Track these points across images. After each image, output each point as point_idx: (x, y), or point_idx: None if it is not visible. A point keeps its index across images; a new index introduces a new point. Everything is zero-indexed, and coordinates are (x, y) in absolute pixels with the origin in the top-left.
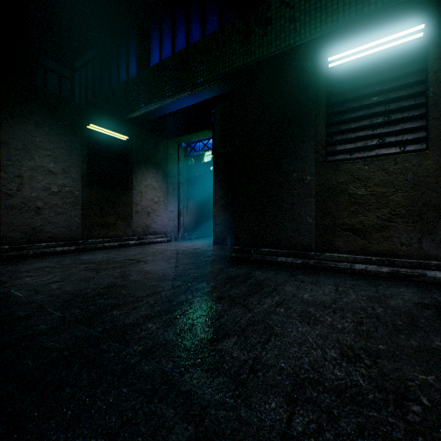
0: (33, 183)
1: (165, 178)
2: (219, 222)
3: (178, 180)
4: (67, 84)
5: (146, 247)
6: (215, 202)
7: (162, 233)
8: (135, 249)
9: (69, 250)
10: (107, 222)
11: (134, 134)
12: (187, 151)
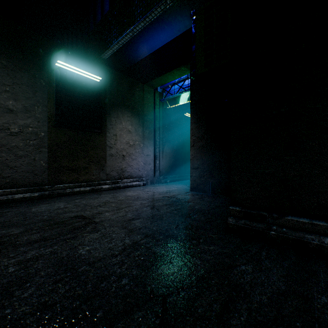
0: None
1: (140, 121)
2: (197, 165)
3: (154, 125)
4: None
5: (118, 192)
6: (192, 143)
7: (138, 176)
8: (104, 196)
9: (30, 197)
10: (77, 165)
11: (108, 75)
12: (163, 96)
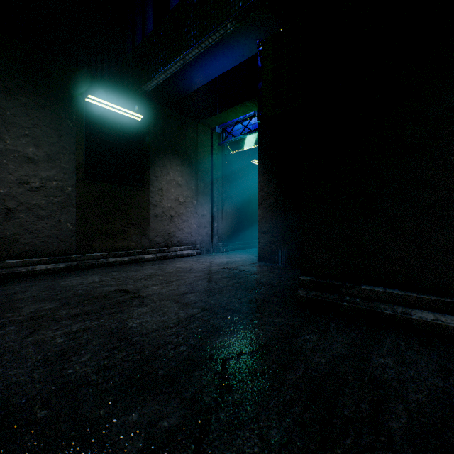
0: (1, 174)
1: (193, 171)
2: (266, 229)
3: (211, 176)
4: (85, 69)
5: (165, 263)
6: (260, 201)
7: (190, 243)
8: (147, 268)
9: (55, 269)
10: (113, 229)
11: (152, 112)
12: (223, 138)
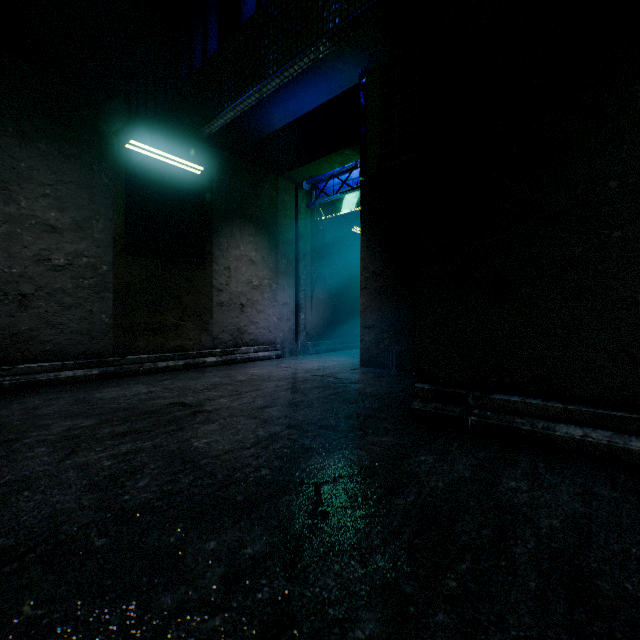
0: (14, 248)
1: (272, 244)
2: (371, 322)
3: (296, 249)
4: (121, 101)
5: (234, 369)
6: (363, 284)
7: (268, 342)
8: (210, 375)
9: (86, 376)
10: (163, 322)
11: (216, 162)
12: (312, 197)
